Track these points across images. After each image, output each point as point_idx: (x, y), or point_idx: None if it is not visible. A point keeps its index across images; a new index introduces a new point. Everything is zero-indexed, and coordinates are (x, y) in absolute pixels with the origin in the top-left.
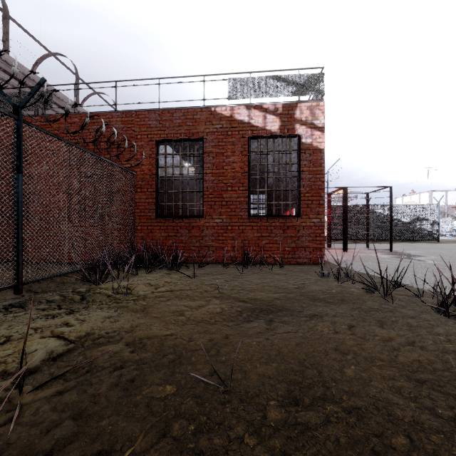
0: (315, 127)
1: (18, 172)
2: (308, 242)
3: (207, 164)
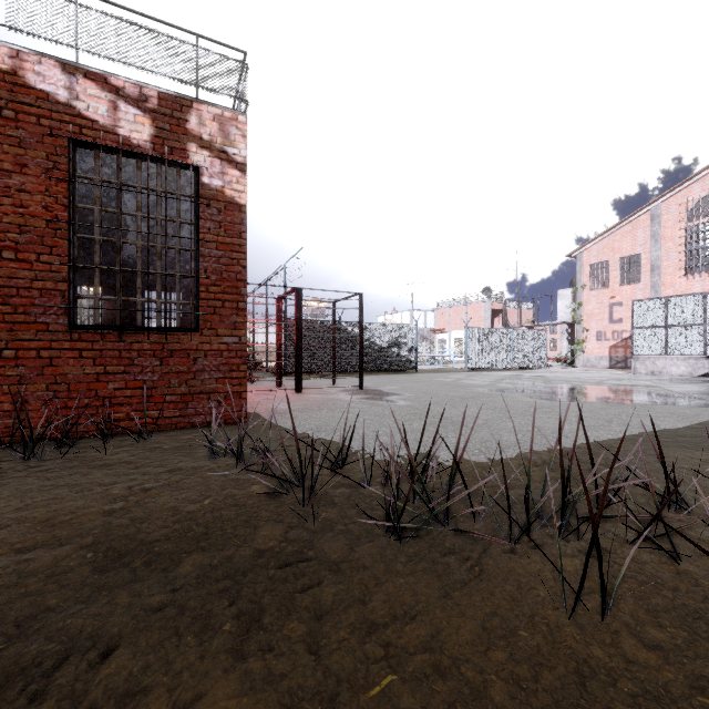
0: (231, 161)
1: None
2: (216, 382)
3: None
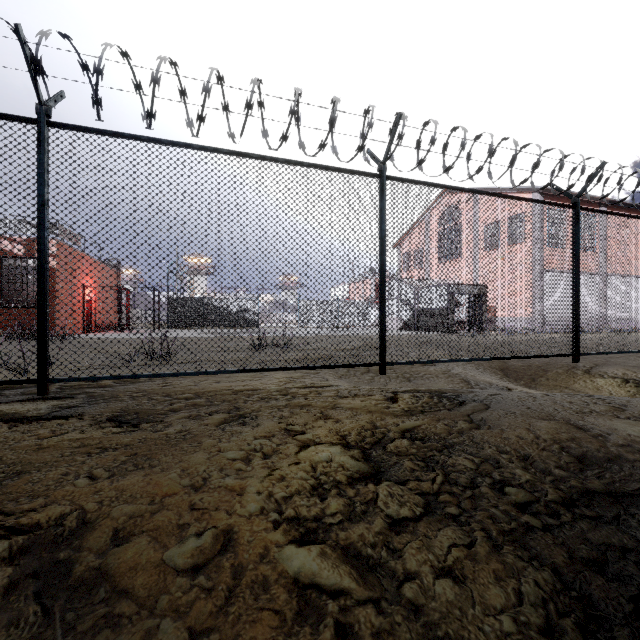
0: (51, 255)
1: None
2: None
3: None
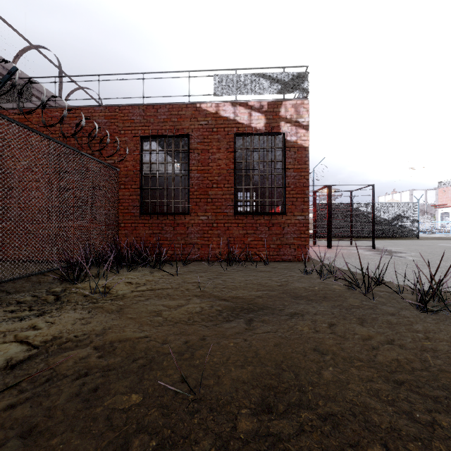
0: (300, 125)
1: None
2: (293, 239)
3: (192, 161)
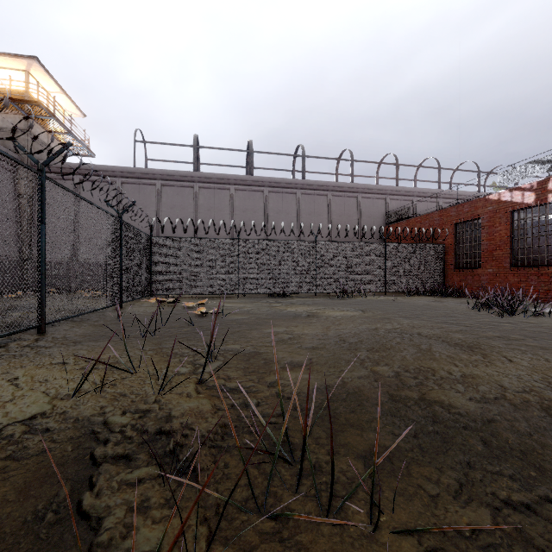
0: None
1: (385, 259)
2: None
3: (483, 234)
